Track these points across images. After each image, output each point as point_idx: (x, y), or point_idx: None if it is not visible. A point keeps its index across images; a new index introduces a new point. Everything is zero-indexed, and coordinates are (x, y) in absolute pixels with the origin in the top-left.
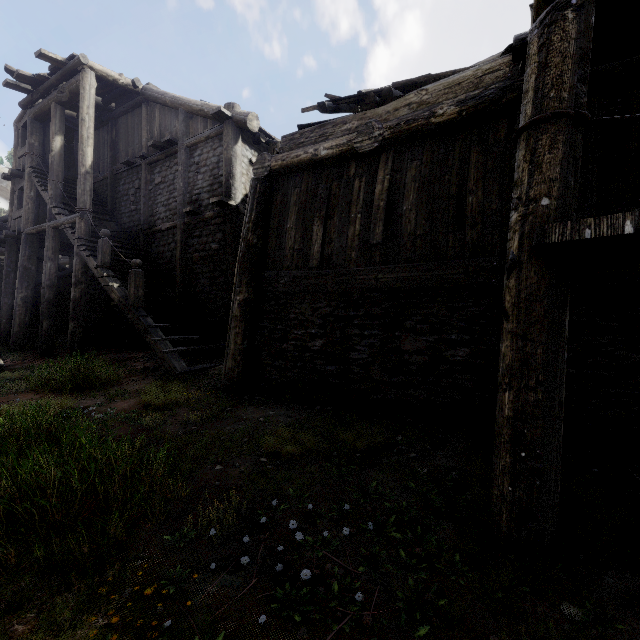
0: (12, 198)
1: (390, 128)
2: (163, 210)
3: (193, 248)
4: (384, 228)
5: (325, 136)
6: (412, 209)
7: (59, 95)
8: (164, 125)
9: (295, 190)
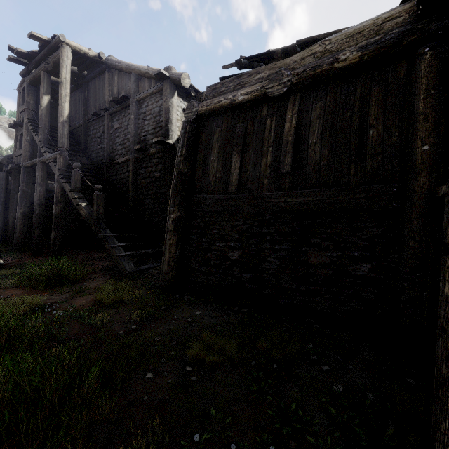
0: (16, 141)
1: (297, 74)
2: (120, 148)
3: (141, 176)
4: (292, 159)
5: (242, 84)
6: (317, 142)
7: (46, 65)
8: (121, 85)
9: (217, 129)
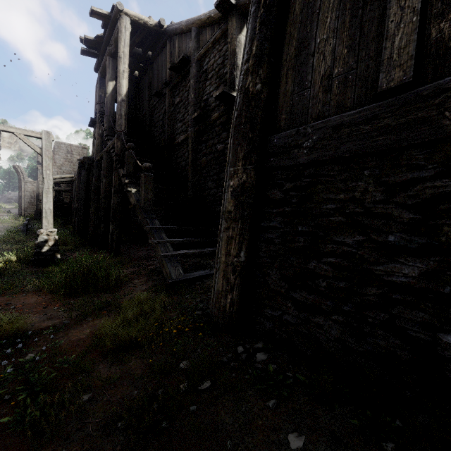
0: (94, 139)
1: None
2: (180, 125)
3: (201, 153)
4: None
5: None
6: None
7: (110, 48)
8: (181, 51)
9: None
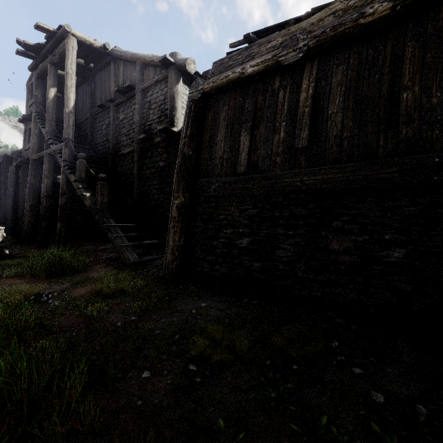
0: (25, 135)
1: (315, 37)
2: (125, 139)
3: (146, 166)
4: (309, 132)
5: (251, 56)
6: (338, 112)
7: (52, 58)
8: (126, 76)
9: (224, 107)
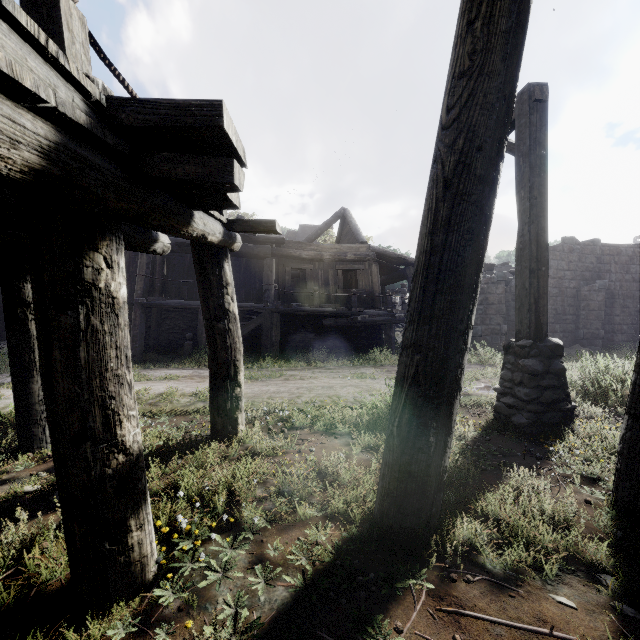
0: None
1: None
2: None
3: None
4: None
5: None
6: None
7: None
8: None
9: None
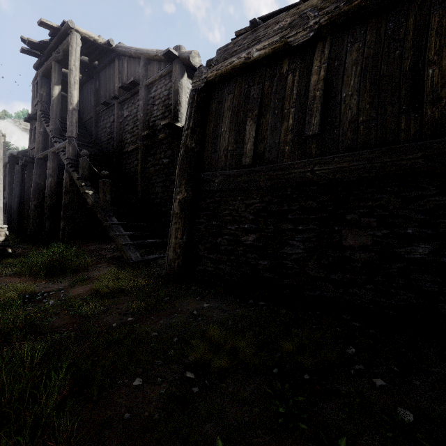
0: (30, 135)
1: (327, 13)
2: (129, 136)
3: (150, 163)
4: (321, 118)
5: (257, 39)
6: (353, 94)
7: (57, 55)
8: (130, 72)
9: (229, 96)
